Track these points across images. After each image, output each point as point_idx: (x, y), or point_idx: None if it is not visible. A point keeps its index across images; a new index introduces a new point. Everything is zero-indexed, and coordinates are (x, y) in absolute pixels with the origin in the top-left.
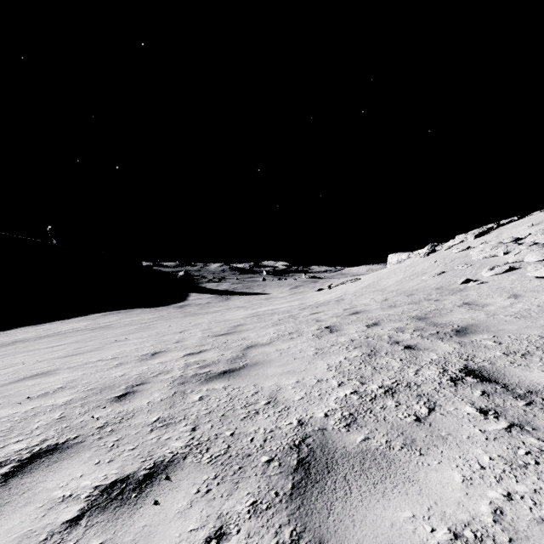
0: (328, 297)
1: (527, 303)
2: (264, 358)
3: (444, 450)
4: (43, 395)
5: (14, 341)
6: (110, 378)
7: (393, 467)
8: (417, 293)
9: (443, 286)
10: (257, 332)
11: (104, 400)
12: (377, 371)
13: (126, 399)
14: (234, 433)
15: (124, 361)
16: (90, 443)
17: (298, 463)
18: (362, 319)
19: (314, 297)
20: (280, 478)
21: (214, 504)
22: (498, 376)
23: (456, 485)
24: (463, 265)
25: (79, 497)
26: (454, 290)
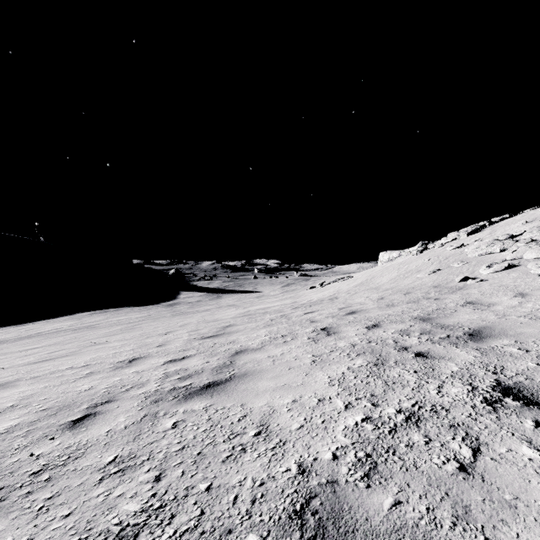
0: (321, 295)
1: (537, 302)
2: (255, 367)
3: (521, 531)
4: None
5: None
6: (73, 393)
7: None
8: (414, 291)
9: (440, 283)
10: (248, 334)
11: (56, 427)
12: (390, 388)
13: (82, 426)
14: (211, 485)
15: (96, 370)
16: (12, 502)
17: None
18: (360, 319)
19: (307, 295)
20: None
21: None
22: None
23: None
24: (459, 263)
25: None
26: (453, 288)
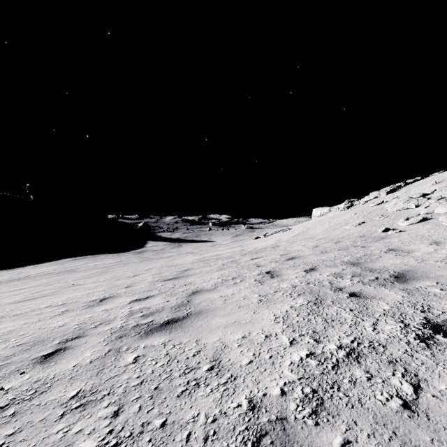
0: (265, 244)
1: None
2: (209, 305)
3: None
4: None
5: None
6: (48, 329)
7: None
8: (344, 240)
9: (365, 234)
10: (203, 277)
11: (28, 361)
12: (330, 325)
13: (52, 360)
14: (166, 421)
15: (71, 308)
16: None
17: None
18: (299, 264)
19: (253, 244)
20: None
21: None
22: None
23: None
24: (380, 216)
25: None
26: (376, 237)
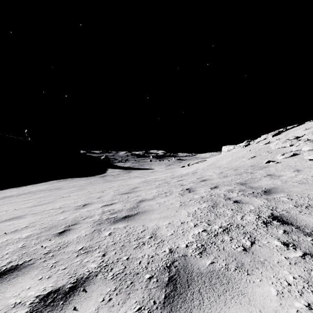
0: (188, 171)
1: (305, 174)
2: (149, 208)
3: (263, 271)
4: (14, 231)
5: (4, 197)
6: (56, 220)
7: (231, 283)
8: (240, 169)
9: (254, 164)
10: (146, 192)
11: (51, 235)
12: (218, 217)
13: (64, 234)
14: (129, 257)
15: (66, 210)
16: (38, 264)
17: (169, 280)
18: (208, 184)
19: (180, 171)
20: (157, 291)
21: (113, 310)
22: (292, 220)
23: (272, 297)
24: (266, 152)
25: (25, 304)
26: (261, 167)
